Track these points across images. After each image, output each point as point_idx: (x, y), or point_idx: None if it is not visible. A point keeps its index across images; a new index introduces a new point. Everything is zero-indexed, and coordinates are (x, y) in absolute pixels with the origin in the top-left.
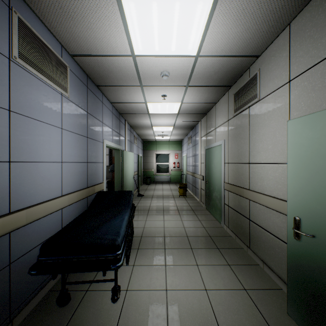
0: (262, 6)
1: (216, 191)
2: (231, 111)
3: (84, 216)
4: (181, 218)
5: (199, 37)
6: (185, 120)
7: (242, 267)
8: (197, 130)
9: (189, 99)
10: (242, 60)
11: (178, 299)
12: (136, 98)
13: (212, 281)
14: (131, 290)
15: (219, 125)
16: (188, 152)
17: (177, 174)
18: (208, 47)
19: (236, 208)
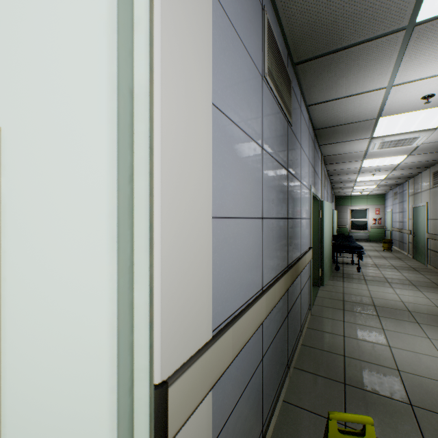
0: (432, 154)
1: (421, 241)
2: (431, 183)
3: (335, 242)
4: (386, 260)
5: (400, 161)
6: (390, 181)
7: (430, 275)
8: (405, 188)
9: (394, 173)
10: (432, 161)
11: (388, 275)
12: (350, 176)
13: (408, 275)
14: (363, 272)
15: (423, 190)
16: (393, 208)
17: (378, 232)
18: (406, 162)
19: (434, 249)
